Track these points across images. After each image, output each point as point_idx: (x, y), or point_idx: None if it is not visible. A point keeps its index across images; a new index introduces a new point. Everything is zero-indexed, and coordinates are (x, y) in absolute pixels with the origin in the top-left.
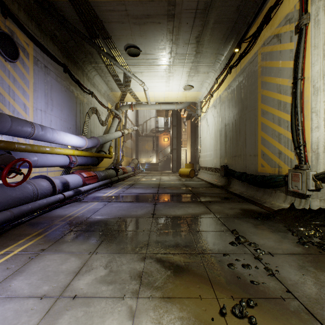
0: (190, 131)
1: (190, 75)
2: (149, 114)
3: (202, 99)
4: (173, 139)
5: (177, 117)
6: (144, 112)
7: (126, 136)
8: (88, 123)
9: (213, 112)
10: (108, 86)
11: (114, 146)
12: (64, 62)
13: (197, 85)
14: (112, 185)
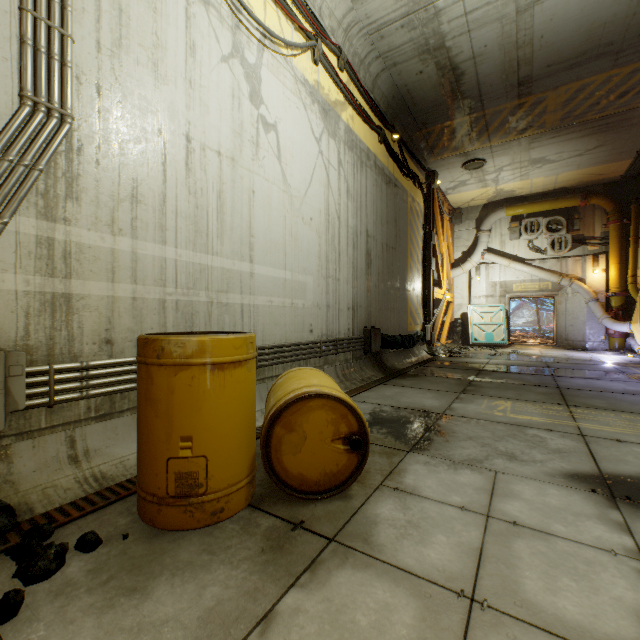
0: None
1: None
2: None
3: None
4: None
5: None
6: None
7: None
8: None
9: (316, 123)
10: None
11: None
12: None
13: None
14: None
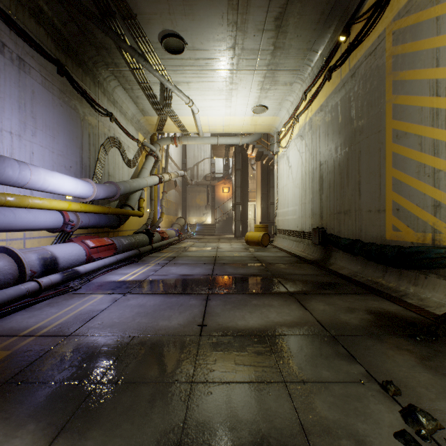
0: (260, 178)
1: (263, 89)
2: (201, 153)
3: (280, 128)
4: (236, 190)
5: (242, 157)
6: (194, 151)
7: (167, 184)
8: (104, 161)
9: (298, 145)
10: (137, 106)
11: (148, 199)
12: (58, 58)
13: (273, 105)
14: (140, 259)
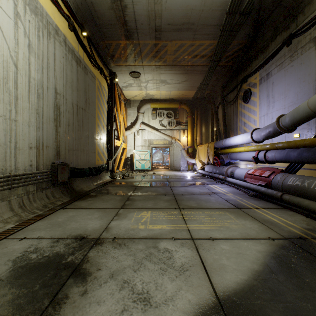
0: None
1: None
2: None
3: None
4: None
5: None
6: None
7: None
8: None
9: None
10: None
11: None
12: (289, 34)
13: None
14: (262, 200)
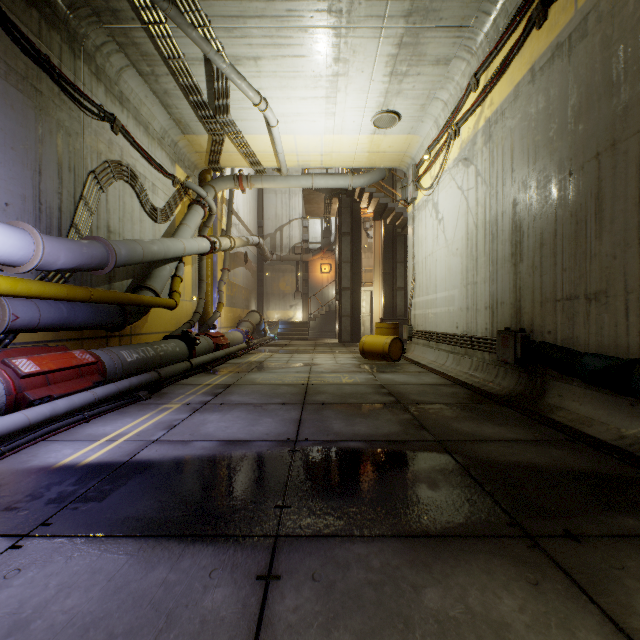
0: (380, 249)
1: (395, 73)
2: (287, 212)
3: (419, 158)
4: (342, 266)
5: (352, 214)
6: (277, 208)
7: (231, 258)
8: (96, 204)
9: (458, 178)
10: (170, 114)
11: (194, 279)
12: None
13: (410, 111)
14: (158, 392)
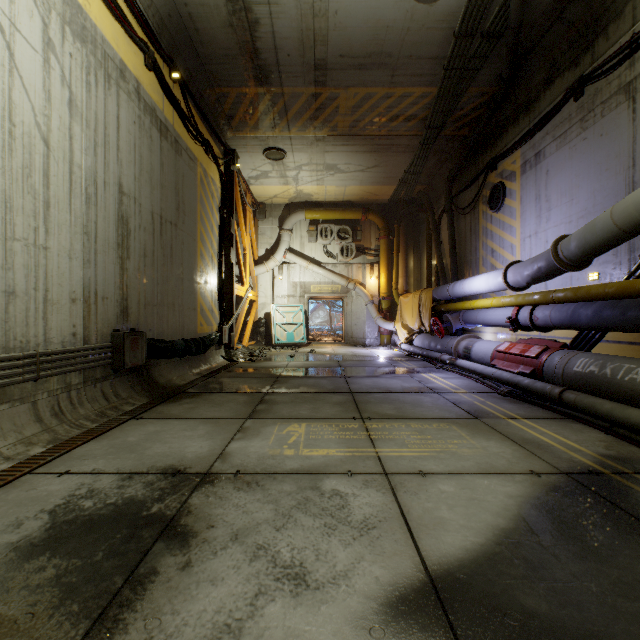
0: None
1: None
2: None
3: None
4: None
5: None
6: None
7: None
8: None
9: None
10: None
11: None
12: (579, 76)
13: None
14: (524, 402)
